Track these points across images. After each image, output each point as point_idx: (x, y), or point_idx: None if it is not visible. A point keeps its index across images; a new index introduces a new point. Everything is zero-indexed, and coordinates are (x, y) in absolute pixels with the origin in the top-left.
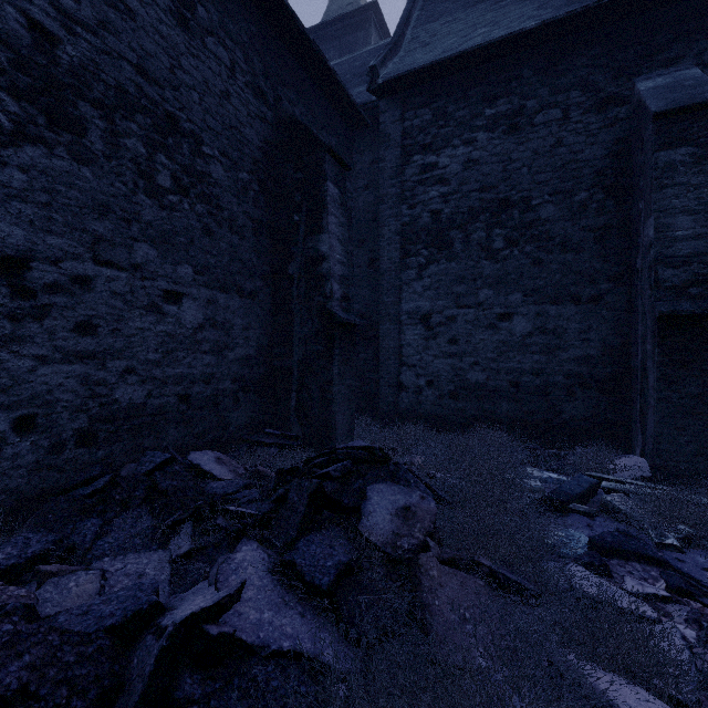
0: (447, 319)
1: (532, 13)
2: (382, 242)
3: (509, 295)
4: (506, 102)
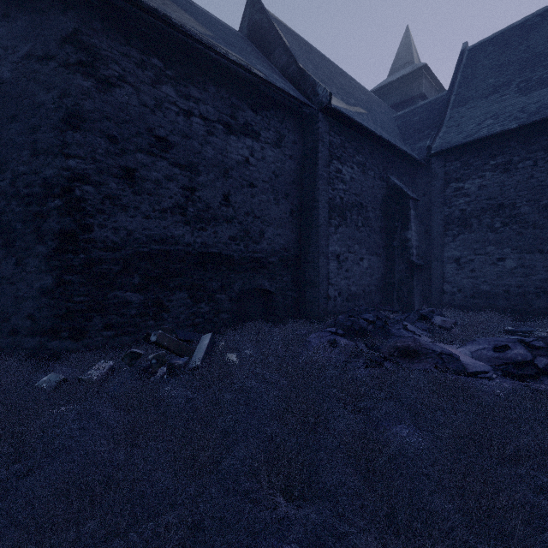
0: (469, 260)
1: (516, 115)
2: (433, 224)
3: (503, 249)
4: (501, 158)
